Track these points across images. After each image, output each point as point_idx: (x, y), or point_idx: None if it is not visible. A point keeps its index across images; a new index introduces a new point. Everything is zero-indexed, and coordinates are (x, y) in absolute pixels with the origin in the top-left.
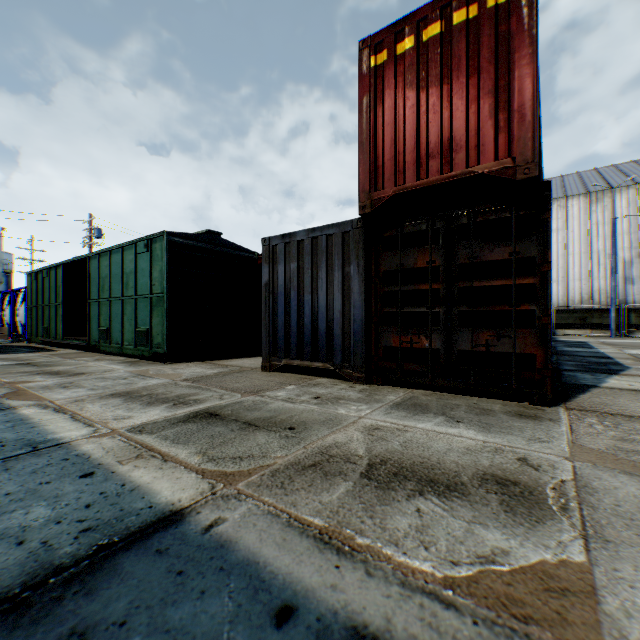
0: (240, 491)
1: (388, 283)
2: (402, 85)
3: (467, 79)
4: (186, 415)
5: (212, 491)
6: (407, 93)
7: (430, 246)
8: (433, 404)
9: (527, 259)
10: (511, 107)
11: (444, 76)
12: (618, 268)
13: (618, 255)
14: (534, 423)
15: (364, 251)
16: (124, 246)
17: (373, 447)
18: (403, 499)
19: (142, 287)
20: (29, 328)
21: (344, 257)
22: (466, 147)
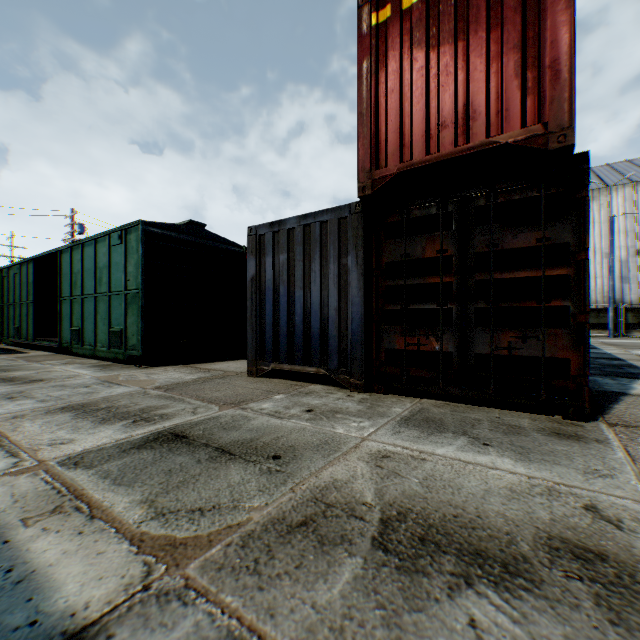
0: (189, 581)
1: (391, 276)
2: (409, 45)
3: (487, 33)
4: (145, 437)
5: (145, 582)
6: (415, 54)
7: (441, 232)
8: (448, 419)
9: (559, 246)
10: (542, 63)
11: (459, 31)
12: (615, 267)
13: (614, 254)
14: (580, 446)
15: (364, 239)
16: (97, 238)
17: (384, 488)
18: (443, 595)
19: (116, 283)
20: (0, 328)
21: (340, 247)
22: (486, 113)
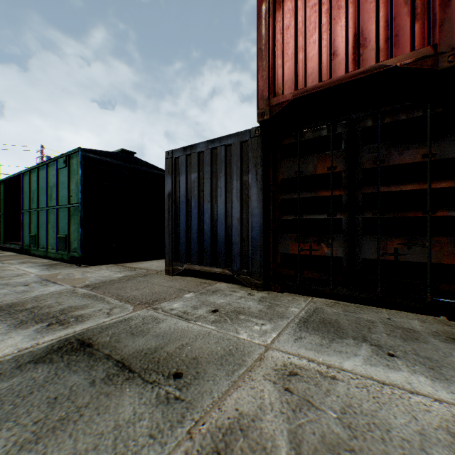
0: None
1: (286, 190)
2: None
3: None
4: (49, 346)
5: None
6: None
7: (331, 151)
8: (343, 320)
9: (444, 161)
10: None
11: None
12: None
13: None
14: None
15: (262, 159)
16: (48, 163)
17: (299, 429)
18: None
19: (62, 198)
20: None
21: (242, 166)
22: (376, 40)
